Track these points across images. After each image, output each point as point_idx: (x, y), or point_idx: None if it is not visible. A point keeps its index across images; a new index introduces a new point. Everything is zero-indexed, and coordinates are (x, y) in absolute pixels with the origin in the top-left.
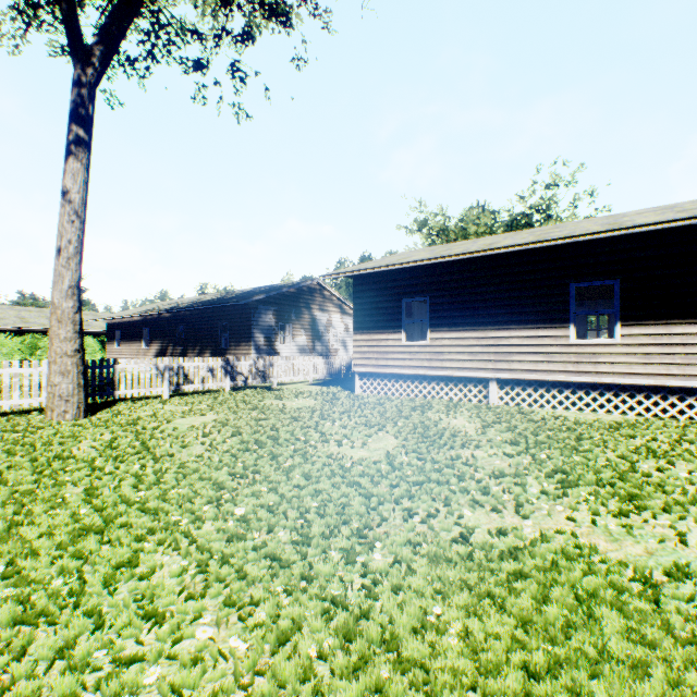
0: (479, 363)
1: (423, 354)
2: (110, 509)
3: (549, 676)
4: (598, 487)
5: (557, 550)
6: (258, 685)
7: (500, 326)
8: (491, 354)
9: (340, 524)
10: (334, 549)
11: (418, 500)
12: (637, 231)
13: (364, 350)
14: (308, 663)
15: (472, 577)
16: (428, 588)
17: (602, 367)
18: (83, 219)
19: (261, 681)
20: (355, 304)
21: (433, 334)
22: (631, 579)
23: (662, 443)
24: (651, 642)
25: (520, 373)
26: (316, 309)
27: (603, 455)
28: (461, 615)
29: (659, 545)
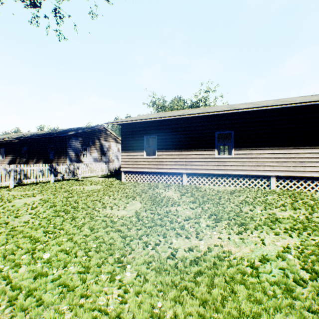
0: (179, 166)
1: (154, 162)
2: None
3: None
4: (229, 220)
5: (215, 255)
6: None
7: (187, 149)
8: (184, 162)
9: (108, 256)
10: (103, 273)
11: (151, 236)
12: (240, 111)
13: (126, 160)
14: None
15: (177, 279)
16: (155, 290)
17: (227, 167)
18: None
19: None
20: (122, 138)
21: (159, 153)
22: (246, 266)
23: (250, 198)
24: (259, 300)
25: (195, 170)
26: (103, 140)
27: (229, 205)
28: (172, 305)
29: (255, 246)
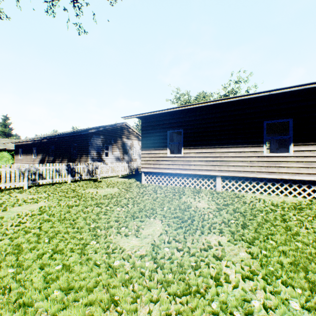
0: (211, 166)
1: (179, 161)
2: None
3: None
4: None
5: None
6: None
7: (223, 145)
8: (218, 162)
9: None
10: None
11: None
12: (309, 87)
13: (147, 159)
14: None
15: None
16: None
17: (282, 169)
18: None
19: None
20: (142, 133)
21: (185, 150)
22: None
23: None
24: None
25: (234, 172)
26: (125, 138)
27: (312, 238)
28: None
29: None
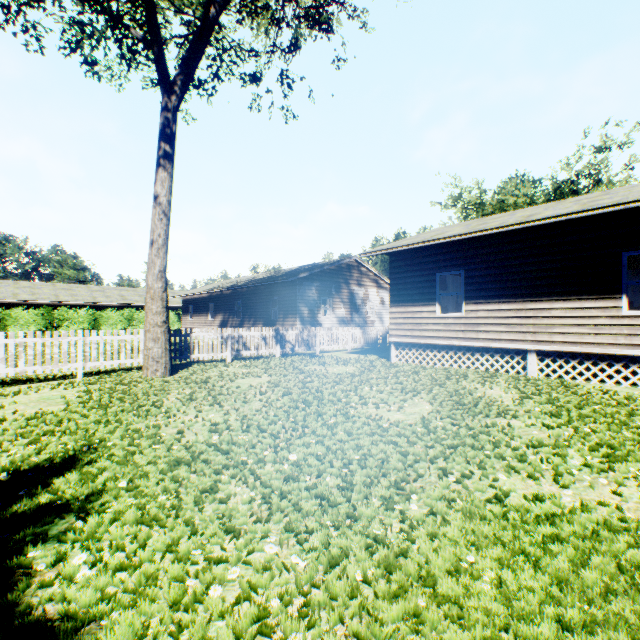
0: (517, 334)
1: (457, 325)
2: (194, 447)
3: (584, 633)
4: None
5: (598, 521)
6: (315, 594)
7: (540, 297)
8: (530, 326)
9: (379, 476)
10: (375, 496)
11: (453, 461)
12: None
13: (399, 321)
14: (355, 584)
15: (505, 535)
16: (462, 539)
17: None
18: (168, 217)
19: (317, 592)
20: (390, 279)
21: (468, 307)
22: None
23: None
24: None
25: (562, 345)
26: (354, 284)
27: None
28: (494, 566)
29: None
